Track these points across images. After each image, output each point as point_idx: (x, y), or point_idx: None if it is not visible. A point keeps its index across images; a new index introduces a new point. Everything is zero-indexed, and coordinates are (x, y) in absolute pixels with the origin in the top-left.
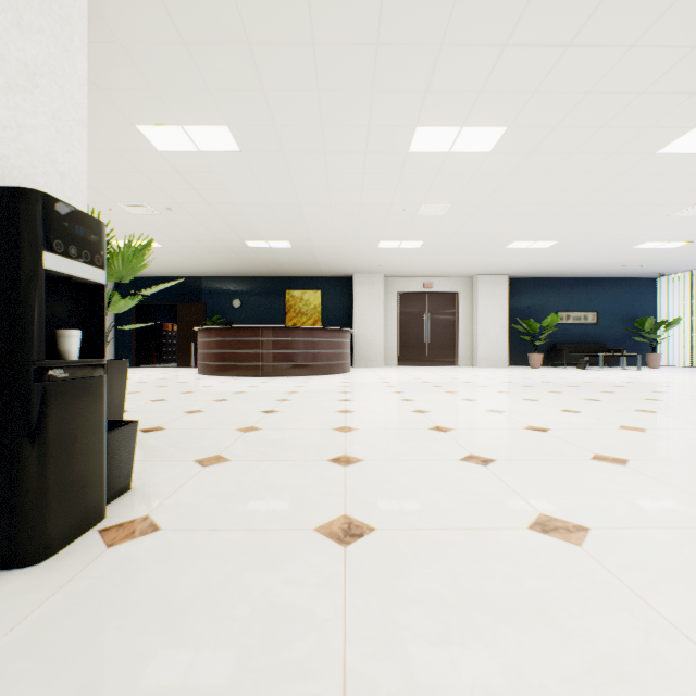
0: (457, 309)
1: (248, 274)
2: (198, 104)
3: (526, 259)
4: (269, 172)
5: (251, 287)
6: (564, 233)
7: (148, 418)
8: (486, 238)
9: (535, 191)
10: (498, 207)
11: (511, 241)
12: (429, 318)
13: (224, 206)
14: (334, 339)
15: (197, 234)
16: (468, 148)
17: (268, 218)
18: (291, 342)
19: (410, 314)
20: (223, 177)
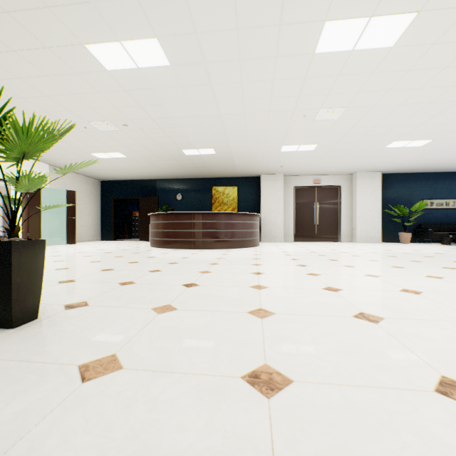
0: (339, 198)
1: (186, 176)
2: (129, 15)
3: (400, 157)
4: (194, 85)
5: (189, 185)
6: (441, 131)
7: (84, 289)
8: (370, 139)
9: (426, 89)
10: (387, 108)
11: (391, 141)
12: (317, 205)
13: (164, 120)
14: (247, 221)
15: (148, 145)
16: (372, 43)
17: (197, 129)
18: (215, 223)
19: (303, 203)
20: (160, 93)
